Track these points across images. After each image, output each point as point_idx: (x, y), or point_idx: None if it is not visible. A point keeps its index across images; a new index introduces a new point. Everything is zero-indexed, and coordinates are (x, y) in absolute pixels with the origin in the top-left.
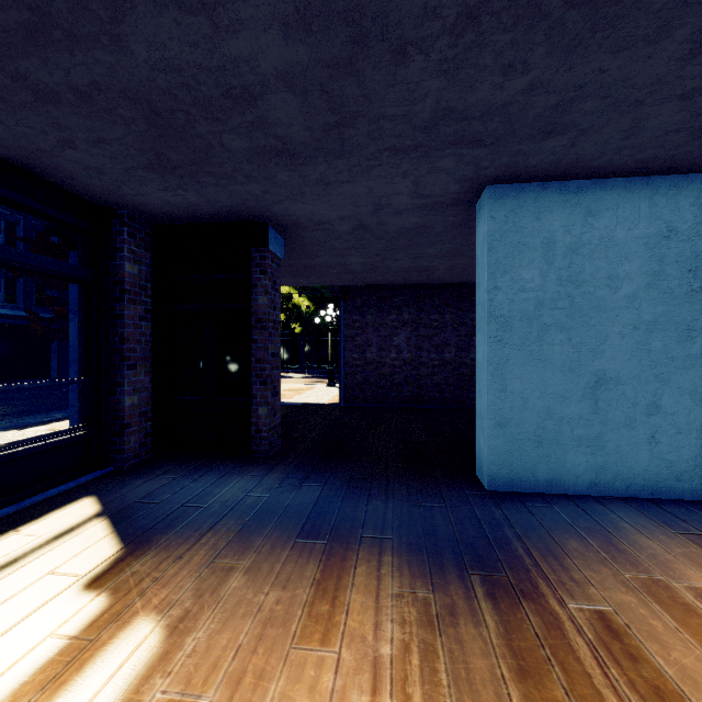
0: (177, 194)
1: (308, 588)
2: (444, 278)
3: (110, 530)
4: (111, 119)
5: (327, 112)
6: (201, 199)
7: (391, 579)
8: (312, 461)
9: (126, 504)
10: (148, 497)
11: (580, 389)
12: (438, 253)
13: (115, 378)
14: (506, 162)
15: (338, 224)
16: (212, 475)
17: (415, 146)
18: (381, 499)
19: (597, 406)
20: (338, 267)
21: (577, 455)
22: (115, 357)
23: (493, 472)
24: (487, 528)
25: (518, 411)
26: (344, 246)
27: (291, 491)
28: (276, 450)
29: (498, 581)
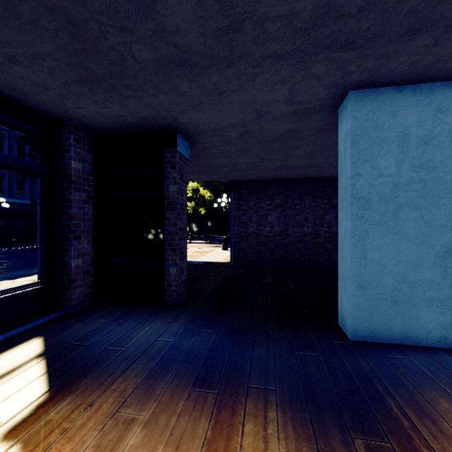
0: (106, 107)
1: (199, 450)
2: (305, 173)
3: (42, 372)
4: (38, 32)
5: (218, 15)
6: (124, 110)
7: (277, 442)
8: (209, 309)
9: (63, 345)
10: (81, 339)
11: (431, 258)
12: (302, 154)
13: (64, 246)
14: (370, 66)
15: (229, 130)
16: (133, 320)
17: (293, 51)
18: (263, 346)
19: (446, 272)
20: (229, 166)
21: (428, 313)
22: (64, 230)
23: (355, 325)
24: (358, 381)
25: (376, 276)
26: (234, 149)
27: (191, 337)
28: (183, 299)
29: (383, 450)
